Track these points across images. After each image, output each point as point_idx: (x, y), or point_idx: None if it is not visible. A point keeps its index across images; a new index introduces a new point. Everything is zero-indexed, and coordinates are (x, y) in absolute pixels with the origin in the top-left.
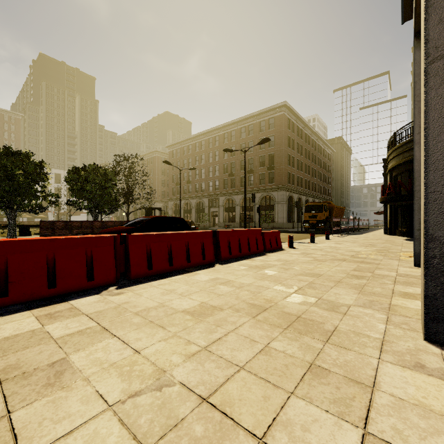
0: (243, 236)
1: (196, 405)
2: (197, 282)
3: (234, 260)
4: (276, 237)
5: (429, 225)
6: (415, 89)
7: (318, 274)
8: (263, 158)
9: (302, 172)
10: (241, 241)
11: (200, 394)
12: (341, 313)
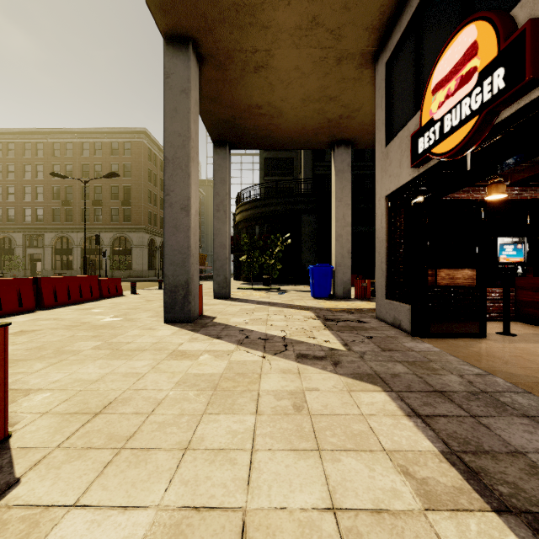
0: (74, 283)
1: (24, 351)
2: (15, 322)
3: (61, 306)
4: (116, 284)
5: (165, 269)
6: (214, 180)
7: (139, 308)
8: (116, 189)
9: None
10: (71, 288)
11: (27, 349)
12: (132, 321)
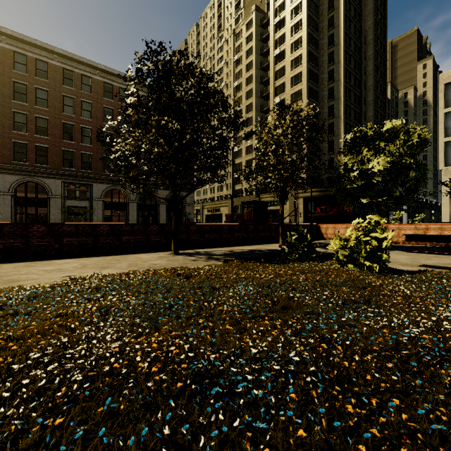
0: None
1: None
2: None
3: None
4: None
5: None
6: None
7: None
8: None
9: None
10: None
11: None
12: None
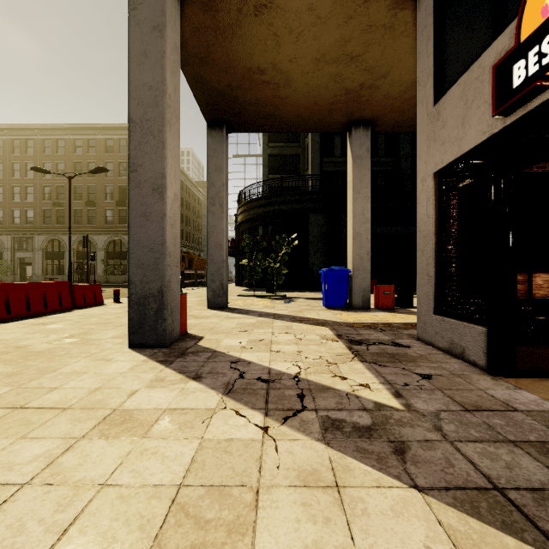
0: (36, 291)
1: None
2: None
3: (15, 320)
4: (95, 291)
5: (131, 274)
6: (208, 167)
7: (110, 322)
8: (111, 189)
9: None
10: (32, 297)
11: None
12: (88, 344)
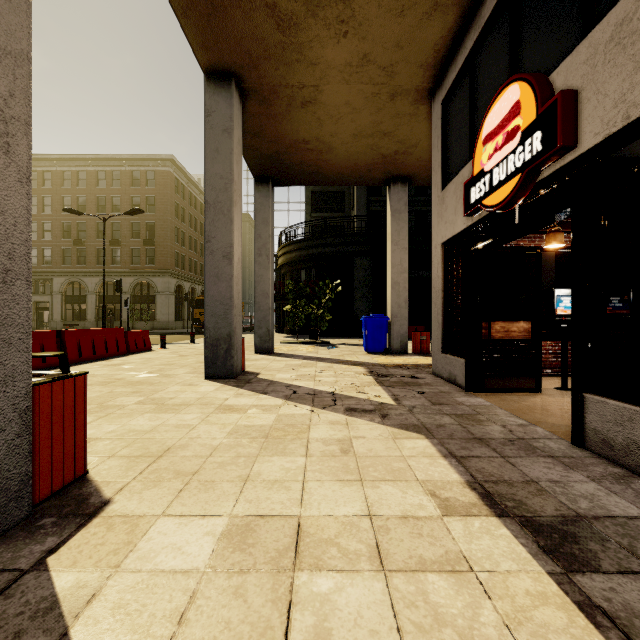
0: (99, 337)
1: None
2: None
3: (87, 362)
4: (144, 337)
5: (206, 322)
6: (255, 220)
7: (173, 363)
8: (137, 226)
9: (196, 253)
10: (96, 342)
11: None
12: (170, 377)
